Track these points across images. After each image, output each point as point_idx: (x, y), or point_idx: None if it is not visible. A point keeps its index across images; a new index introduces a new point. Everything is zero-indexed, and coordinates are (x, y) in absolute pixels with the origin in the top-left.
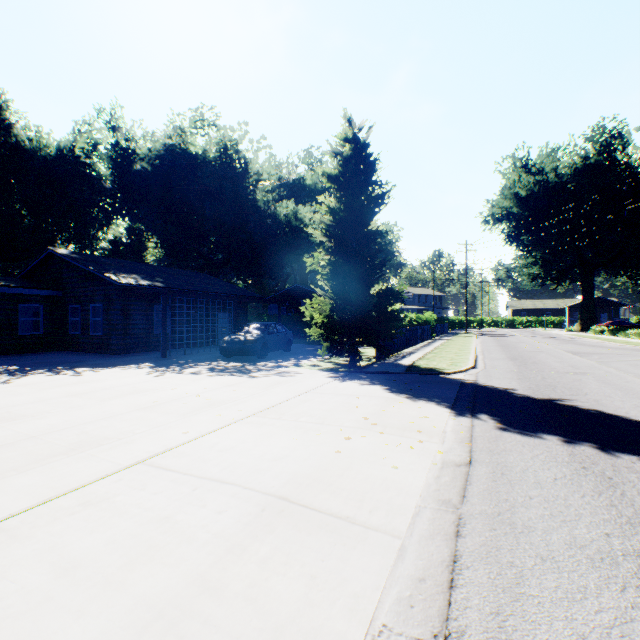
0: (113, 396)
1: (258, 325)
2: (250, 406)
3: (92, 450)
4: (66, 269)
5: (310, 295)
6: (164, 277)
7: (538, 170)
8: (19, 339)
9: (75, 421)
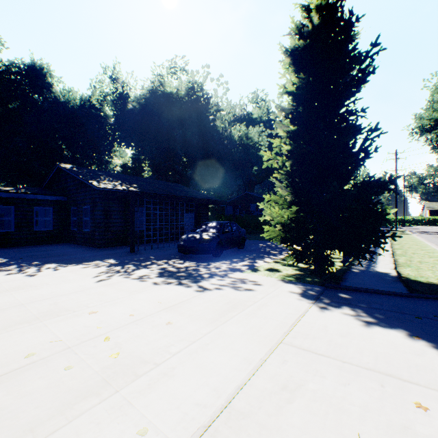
0: (1, 327)
1: (214, 224)
2: (172, 402)
3: None
4: (69, 180)
5: (257, 200)
6: (141, 184)
7: None
8: (34, 234)
9: None
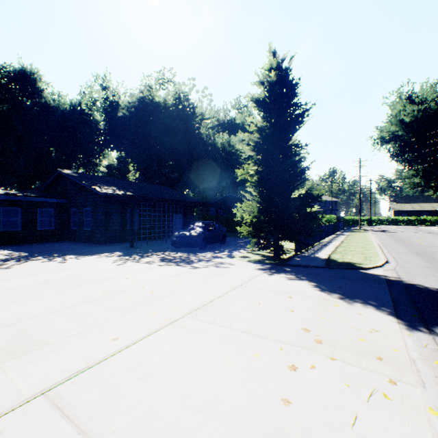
0: (75, 285)
1: (200, 223)
2: (186, 302)
3: (9, 363)
4: (69, 184)
5: (239, 201)
6: (135, 189)
7: (421, 100)
8: (38, 233)
9: (25, 315)
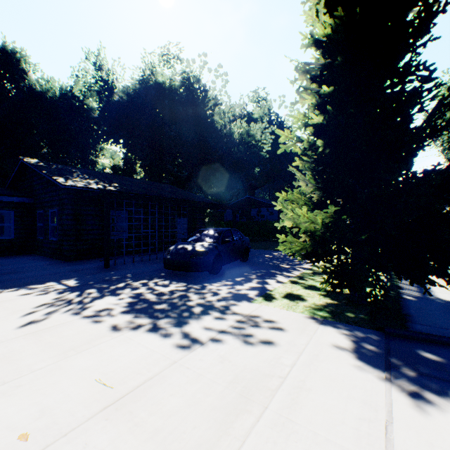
0: None
1: (211, 231)
2: None
3: None
4: (35, 177)
5: (259, 204)
6: (124, 184)
7: None
8: None
9: None
